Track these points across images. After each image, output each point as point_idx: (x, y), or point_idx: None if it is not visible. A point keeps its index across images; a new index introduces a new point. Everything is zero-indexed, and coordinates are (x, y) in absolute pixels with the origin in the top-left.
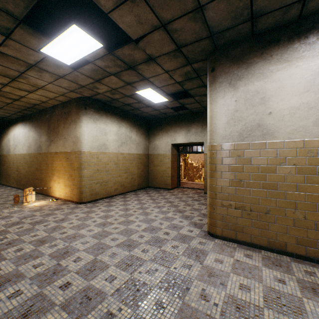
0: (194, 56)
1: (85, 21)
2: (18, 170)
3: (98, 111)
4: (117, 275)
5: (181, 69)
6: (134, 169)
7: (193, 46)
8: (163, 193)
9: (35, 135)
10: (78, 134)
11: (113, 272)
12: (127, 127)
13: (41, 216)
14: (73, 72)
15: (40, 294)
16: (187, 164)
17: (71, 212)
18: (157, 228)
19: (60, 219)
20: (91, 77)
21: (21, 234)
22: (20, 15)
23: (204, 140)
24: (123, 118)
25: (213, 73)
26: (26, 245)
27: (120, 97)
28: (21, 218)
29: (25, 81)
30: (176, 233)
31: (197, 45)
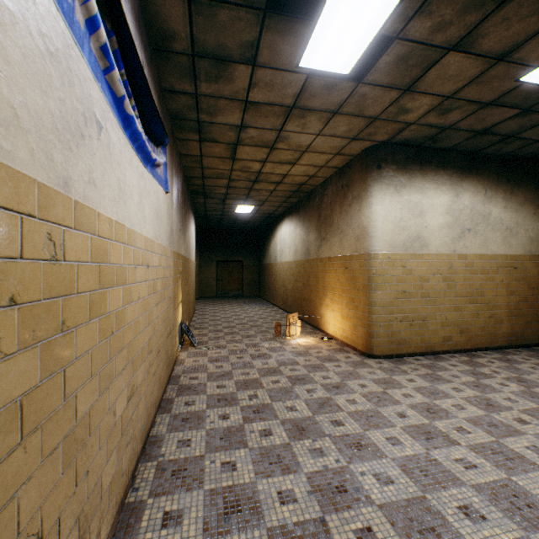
0: None
1: None
2: (284, 285)
3: (404, 167)
4: None
5: None
6: (496, 294)
7: None
8: None
9: (302, 232)
10: (364, 221)
11: None
12: (477, 191)
13: (304, 366)
14: (355, 90)
15: None
16: None
17: (351, 373)
18: None
19: (332, 382)
20: (393, 83)
21: (274, 396)
22: None
23: None
24: (464, 173)
25: None
26: (276, 426)
27: (462, 117)
28: (279, 363)
29: (285, 145)
30: None
31: None
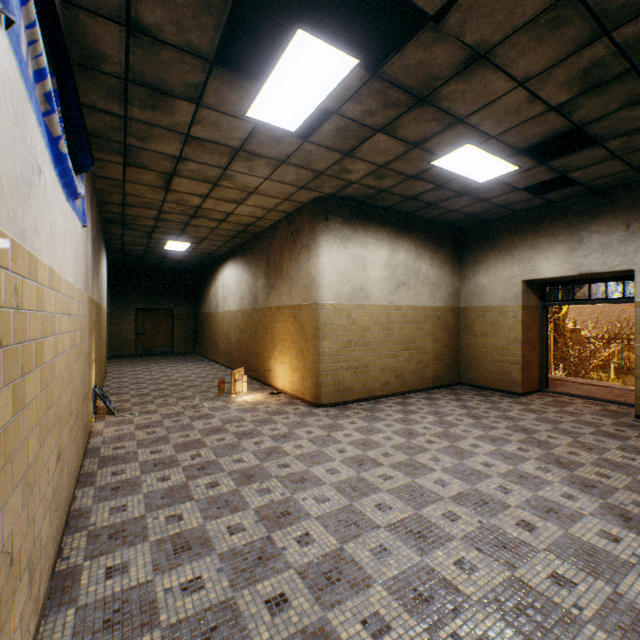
0: None
1: (322, 21)
2: (228, 338)
3: (349, 221)
4: (392, 622)
5: (571, 59)
6: (425, 341)
7: None
8: (500, 402)
9: (249, 278)
10: (313, 271)
11: (381, 607)
12: (410, 249)
13: (252, 422)
14: (302, 146)
15: (230, 605)
16: (561, 333)
17: (299, 422)
18: (495, 502)
19: (280, 433)
20: (336, 147)
21: (220, 453)
22: (210, 49)
23: (635, 264)
24: (400, 231)
25: None
26: (223, 477)
27: (394, 184)
28: (224, 422)
29: (230, 184)
30: (557, 532)
31: None
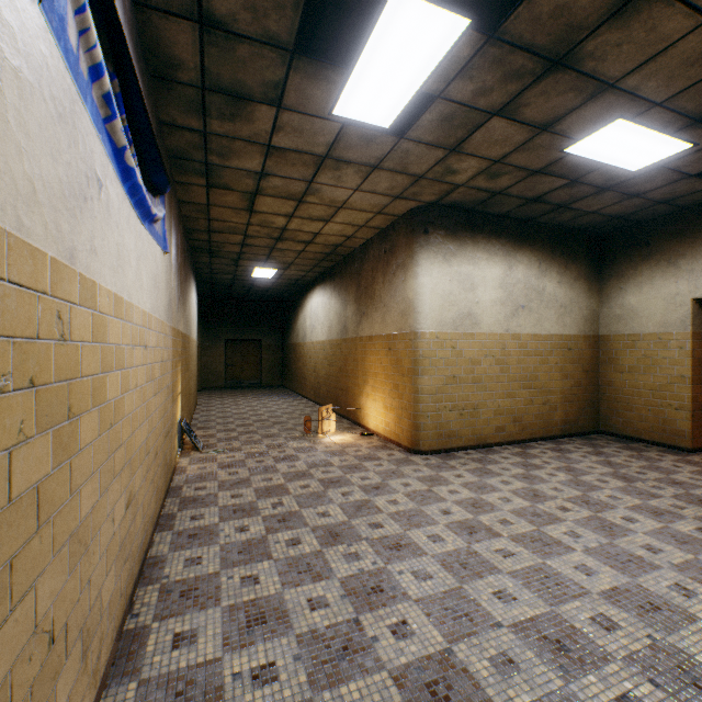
0: None
1: None
2: (316, 371)
3: (454, 233)
4: None
5: None
6: (550, 378)
7: None
8: (660, 460)
9: (338, 305)
10: (410, 295)
11: None
12: (531, 264)
13: (340, 467)
14: (397, 145)
15: None
16: None
17: (394, 471)
18: (671, 608)
19: (371, 483)
20: (438, 142)
21: (303, 503)
22: (289, 35)
23: None
24: (518, 242)
25: None
26: (306, 534)
27: (512, 183)
28: (310, 465)
29: (316, 199)
30: None
31: None
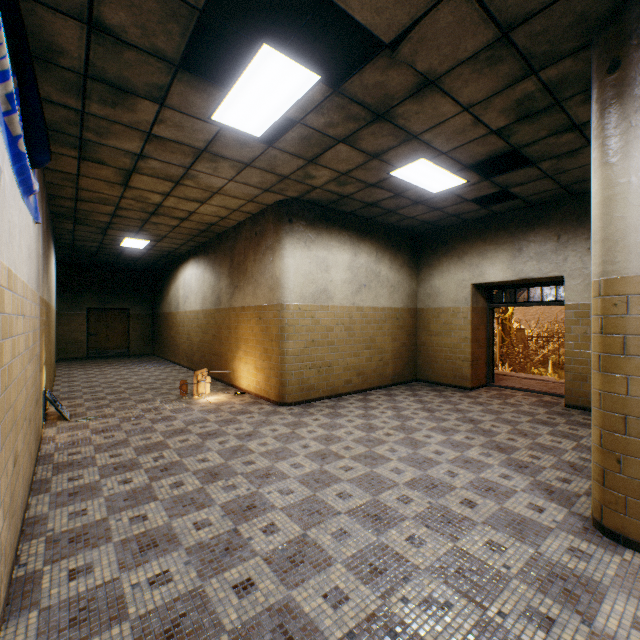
0: (548, 45)
1: (287, 36)
2: (189, 338)
3: (313, 224)
4: (350, 593)
5: (507, 91)
6: (385, 340)
7: (549, 14)
8: (452, 396)
9: (212, 278)
10: (277, 273)
11: (340, 582)
12: (371, 252)
13: (216, 422)
14: (267, 151)
15: (199, 593)
16: (507, 332)
17: (264, 421)
18: (443, 485)
19: (245, 432)
20: (300, 154)
21: (184, 454)
22: (175, 54)
23: (565, 271)
24: (362, 235)
25: (613, 76)
26: (188, 477)
27: (356, 191)
28: (187, 423)
29: (194, 183)
30: (494, 507)
31: (560, 10)
